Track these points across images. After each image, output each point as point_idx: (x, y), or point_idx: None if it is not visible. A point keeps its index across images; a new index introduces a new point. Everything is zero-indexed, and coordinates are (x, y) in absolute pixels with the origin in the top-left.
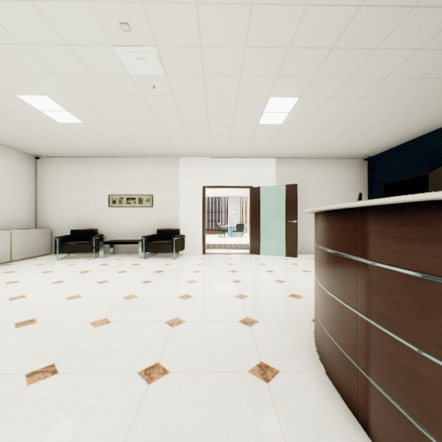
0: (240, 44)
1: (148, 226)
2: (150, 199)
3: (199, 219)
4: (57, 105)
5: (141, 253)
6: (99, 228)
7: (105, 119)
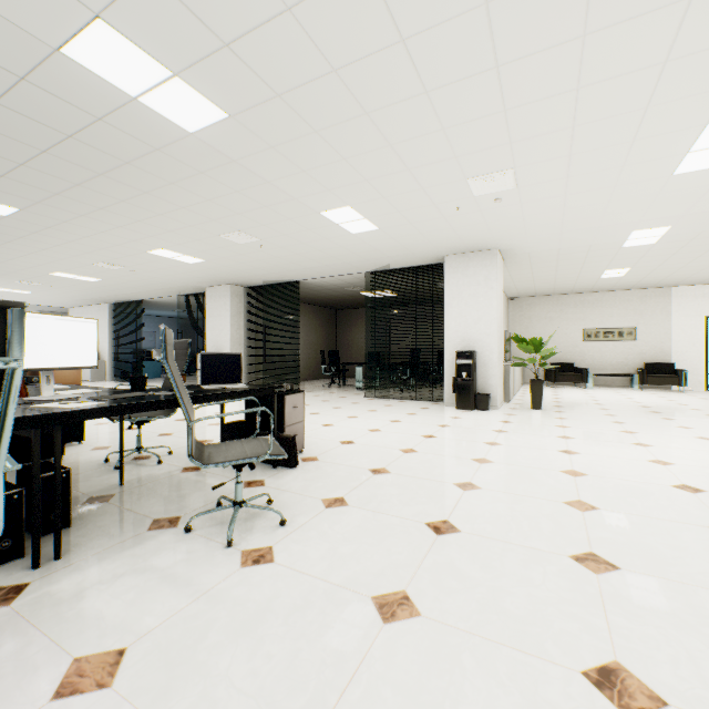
0: None
1: (629, 360)
2: (631, 332)
3: (699, 352)
4: (625, 271)
5: (635, 386)
6: (571, 361)
7: (649, 273)
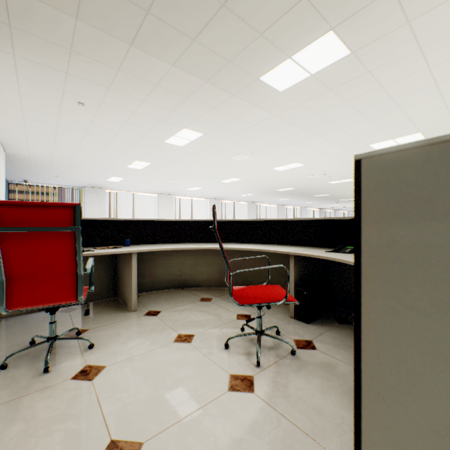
0: None
1: None
2: None
3: None
4: None
5: None
6: None
7: None
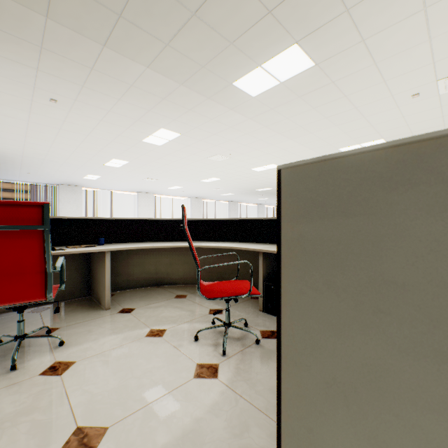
0: (425, 44)
1: None
2: None
3: None
4: None
5: None
6: None
7: None
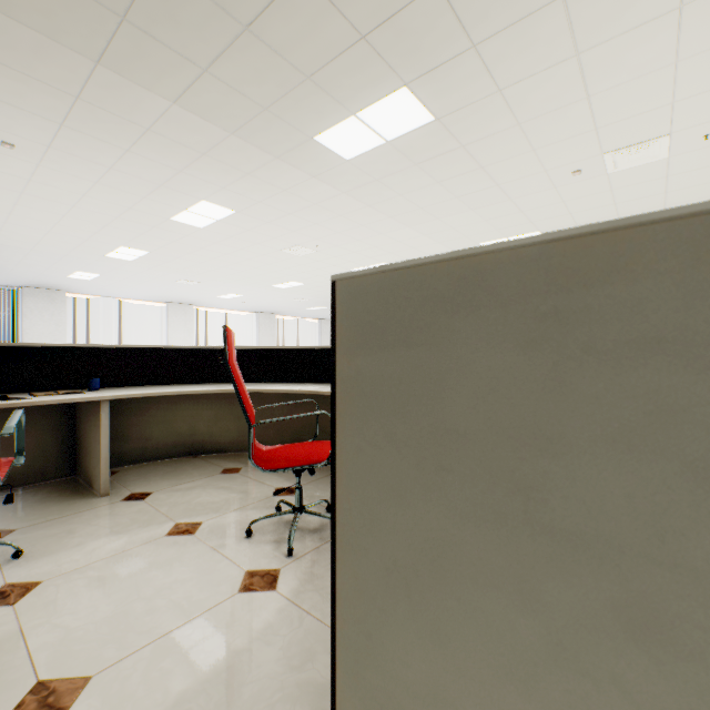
0: (582, 104)
1: None
2: None
3: None
4: None
5: None
6: None
7: None
